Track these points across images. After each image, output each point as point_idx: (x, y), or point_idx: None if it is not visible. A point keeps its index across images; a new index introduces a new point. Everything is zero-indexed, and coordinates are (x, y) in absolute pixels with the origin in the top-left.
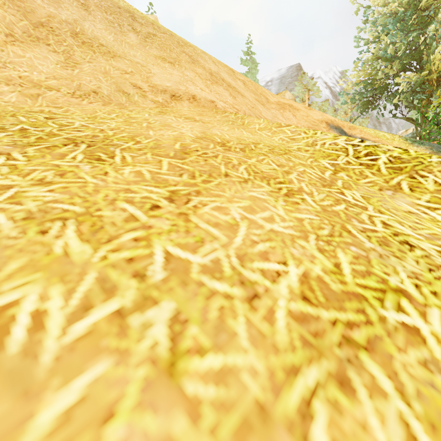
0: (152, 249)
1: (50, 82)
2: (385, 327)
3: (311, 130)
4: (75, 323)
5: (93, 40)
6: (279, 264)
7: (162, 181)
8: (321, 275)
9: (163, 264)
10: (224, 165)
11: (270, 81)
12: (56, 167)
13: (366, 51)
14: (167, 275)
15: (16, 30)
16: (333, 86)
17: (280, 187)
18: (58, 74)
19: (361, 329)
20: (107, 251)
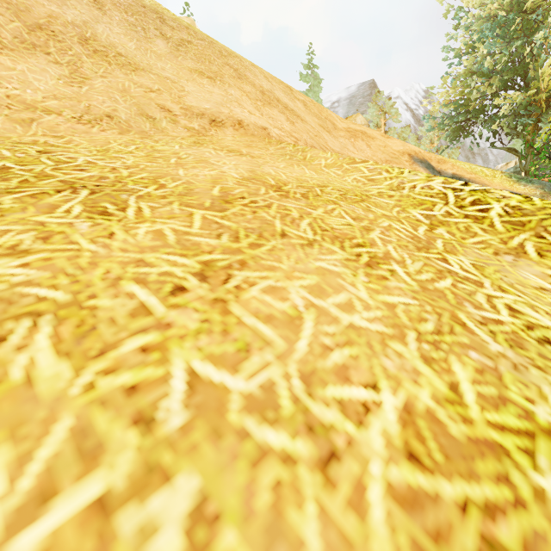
0: (169, 366)
1: (49, 103)
2: (547, 512)
3: (396, 168)
4: (19, 533)
5: (108, 49)
6: (366, 388)
7: (192, 246)
8: (432, 407)
9: (184, 397)
10: (280, 220)
11: (337, 102)
12: (39, 226)
13: (457, 64)
14: (190, 419)
15: (5, 34)
16: (415, 108)
17: (359, 252)
18: (61, 93)
19: (509, 519)
20: (96, 372)
